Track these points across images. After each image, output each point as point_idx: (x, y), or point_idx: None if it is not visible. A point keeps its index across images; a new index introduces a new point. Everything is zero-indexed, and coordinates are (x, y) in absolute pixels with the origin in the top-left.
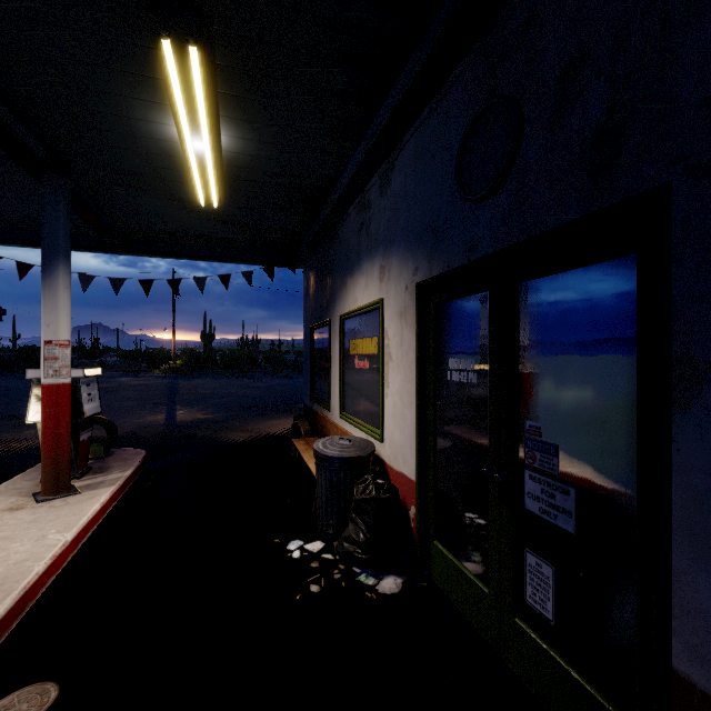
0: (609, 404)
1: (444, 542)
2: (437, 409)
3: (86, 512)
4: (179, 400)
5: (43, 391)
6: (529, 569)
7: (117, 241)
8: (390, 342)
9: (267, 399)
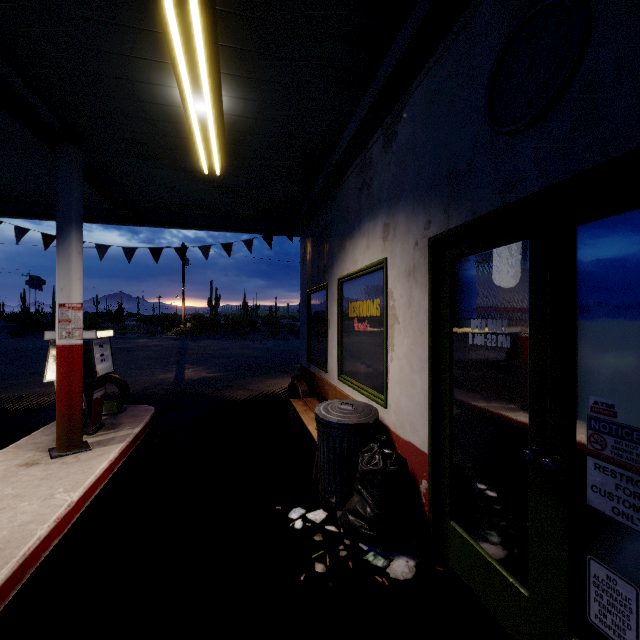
0: None
1: (464, 525)
2: (453, 375)
3: (94, 470)
4: (188, 359)
5: (58, 352)
6: (594, 581)
7: (130, 213)
8: (396, 303)
9: (265, 359)
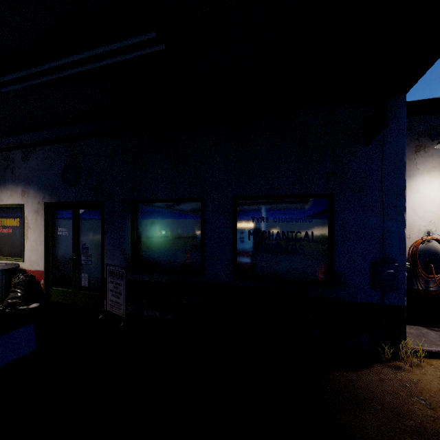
0: (98, 237)
1: (57, 286)
2: (53, 244)
3: None
4: None
5: None
6: (83, 277)
7: None
8: (29, 221)
9: None
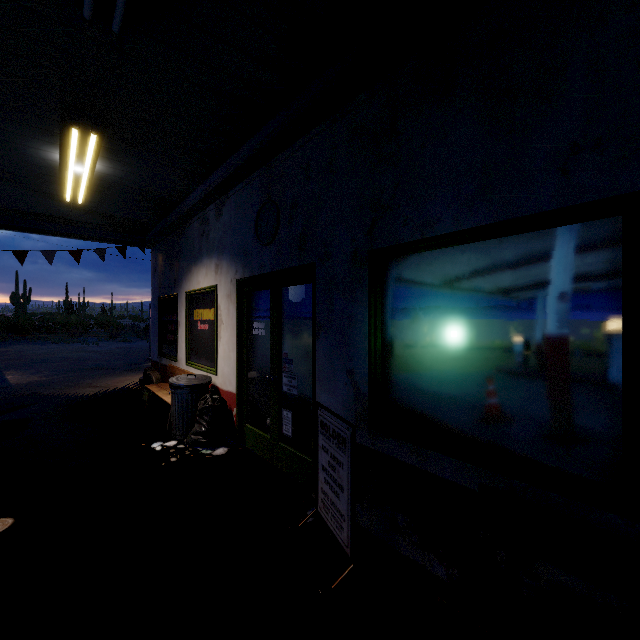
0: (306, 340)
1: (252, 423)
2: (248, 351)
3: None
4: (3, 366)
5: None
6: (284, 418)
7: None
8: (222, 313)
9: (108, 361)
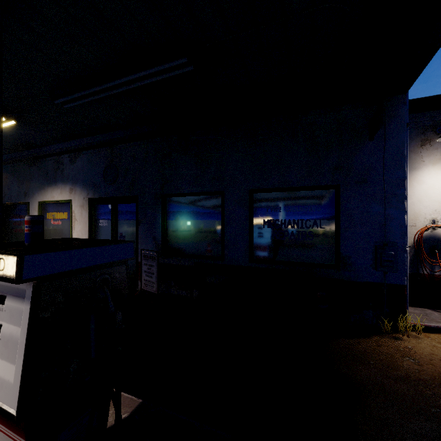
0: (133, 227)
1: None
2: (95, 234)
3: None
4: None
5: None
6: None
7: None
8: (76, 215)
9: None
